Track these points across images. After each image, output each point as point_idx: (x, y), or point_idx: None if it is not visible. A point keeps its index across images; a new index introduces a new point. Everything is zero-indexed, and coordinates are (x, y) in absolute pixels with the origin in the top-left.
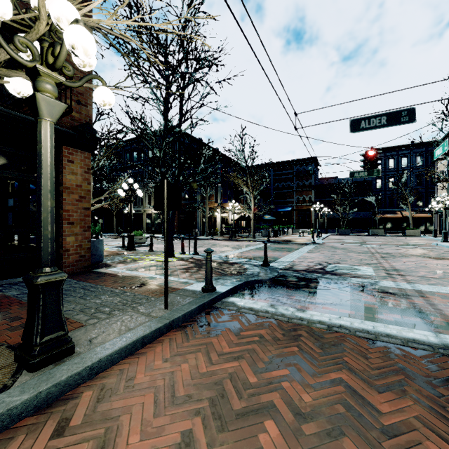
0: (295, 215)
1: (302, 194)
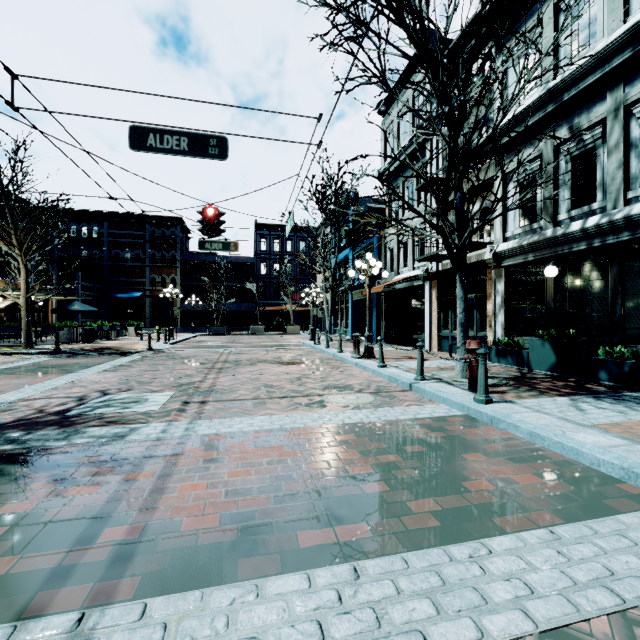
0: (148, 304)
1: (161, 272)
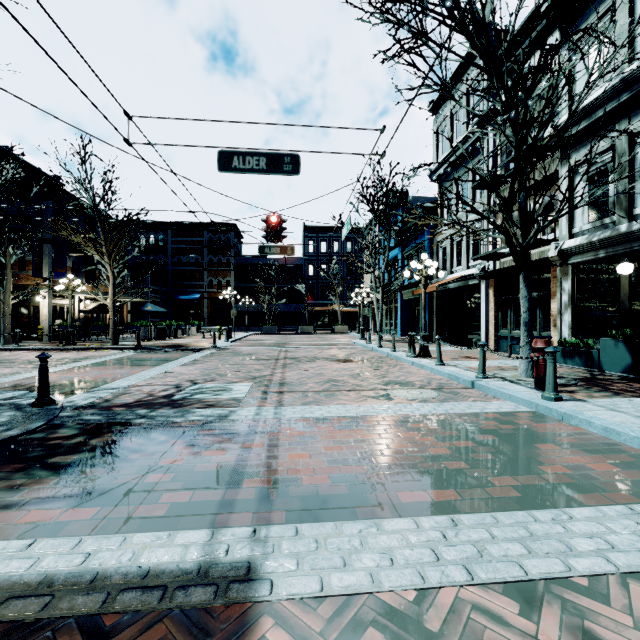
0: (206, 305)
1: (218, 275)
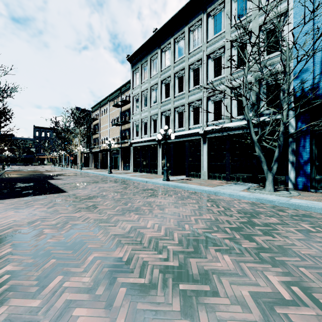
0: None
1: None
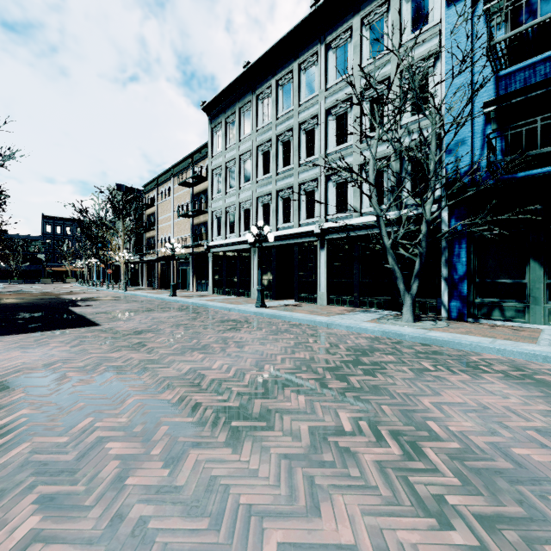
0: None
1: None
